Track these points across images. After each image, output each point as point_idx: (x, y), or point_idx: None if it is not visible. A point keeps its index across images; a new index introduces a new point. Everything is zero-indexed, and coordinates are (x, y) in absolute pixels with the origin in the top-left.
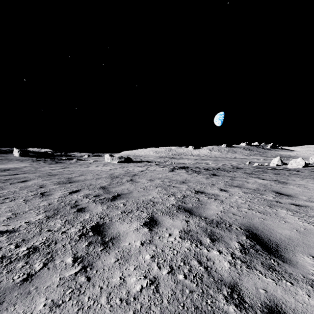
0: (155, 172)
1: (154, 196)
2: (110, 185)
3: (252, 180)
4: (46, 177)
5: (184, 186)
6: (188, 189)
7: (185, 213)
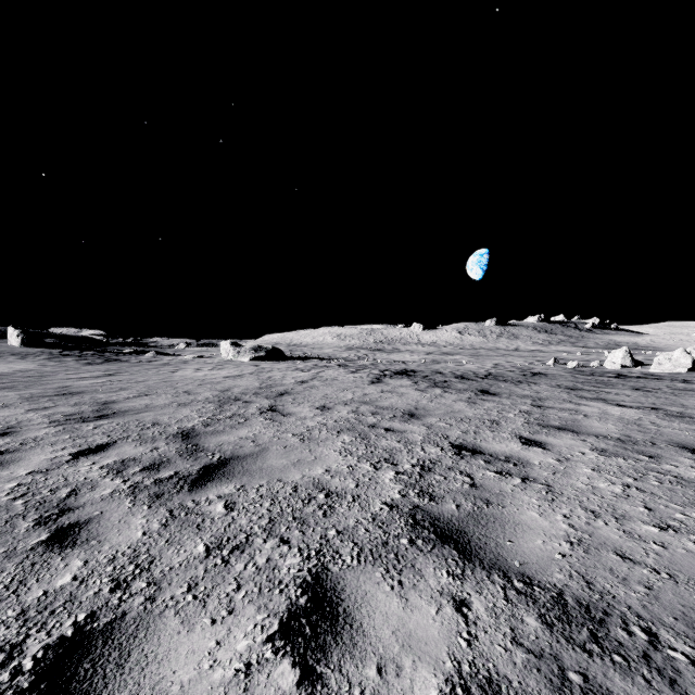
0: (336, 385)
1: (331, 464)
2: (209, 426)
3: (593, 407)
4: (46, 402)
5: (416, 429)
6: (429, 439)
7: (442, 553)
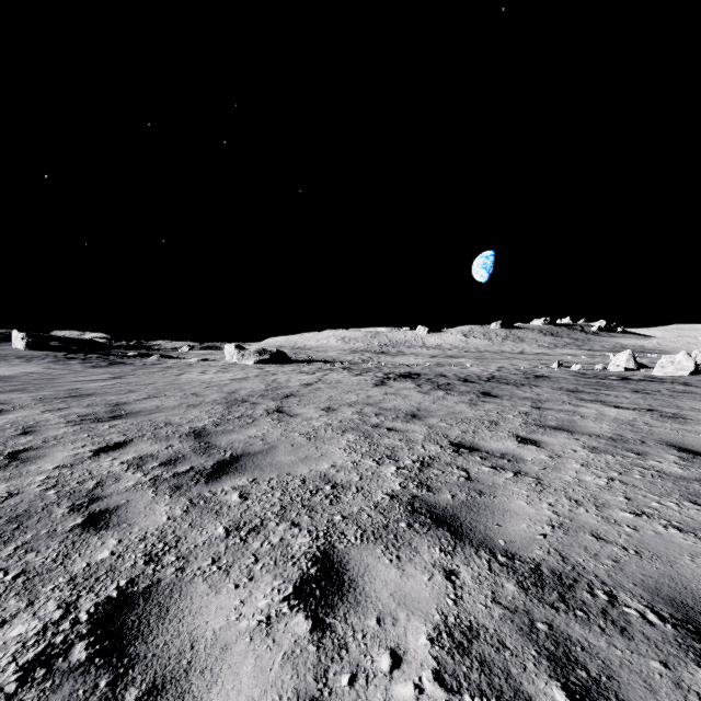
0: (340, 387)
1: (336, 460)
2: (219, 426)
3: (590, 409)
4: (59, 403)
5: (417, 428)
6: (429, 438)
7: (436, 534)
